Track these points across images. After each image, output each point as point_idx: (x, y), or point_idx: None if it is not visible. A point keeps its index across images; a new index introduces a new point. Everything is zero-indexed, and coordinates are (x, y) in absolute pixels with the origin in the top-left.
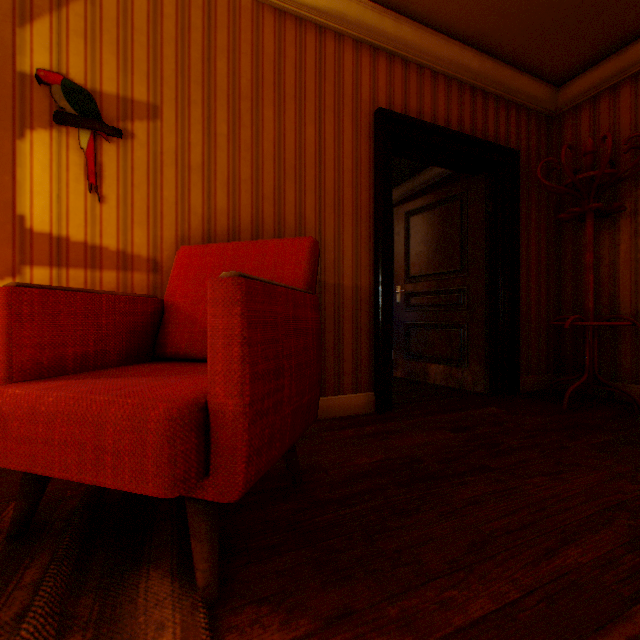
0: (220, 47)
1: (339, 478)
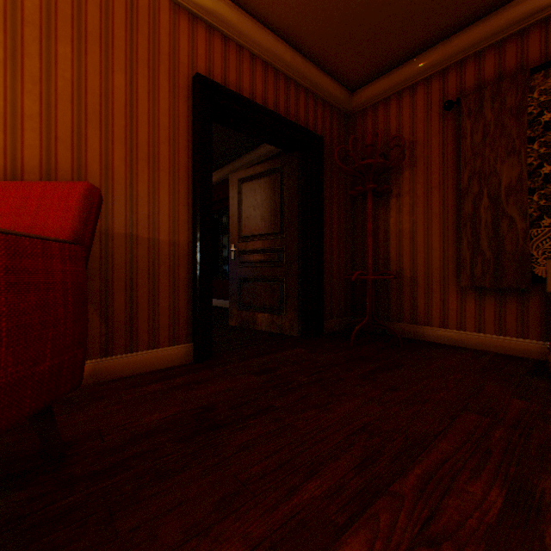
0: None
1: (114, 444)
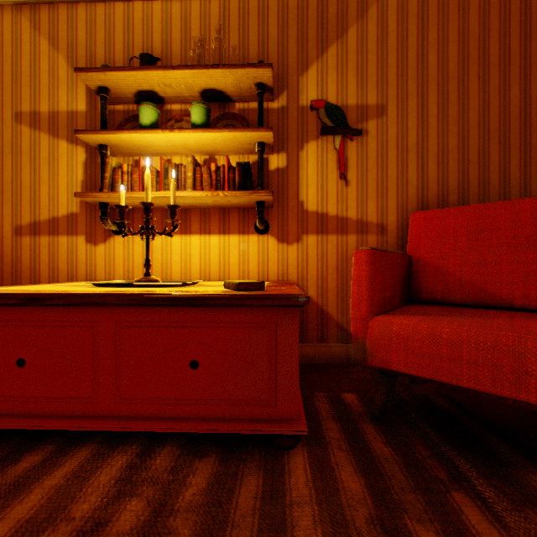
0: (430, 43)
1: None
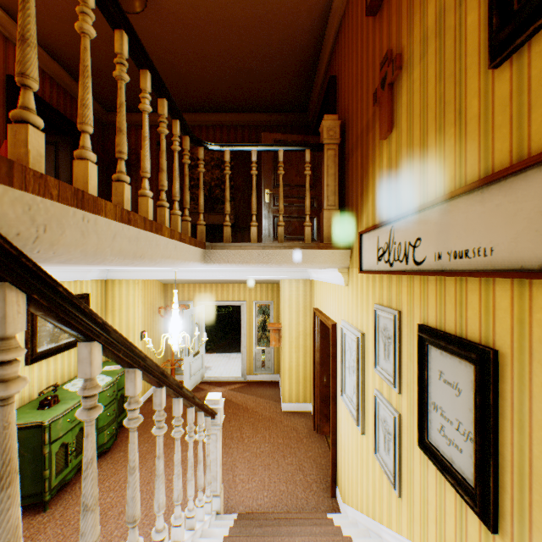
0: None
1: None
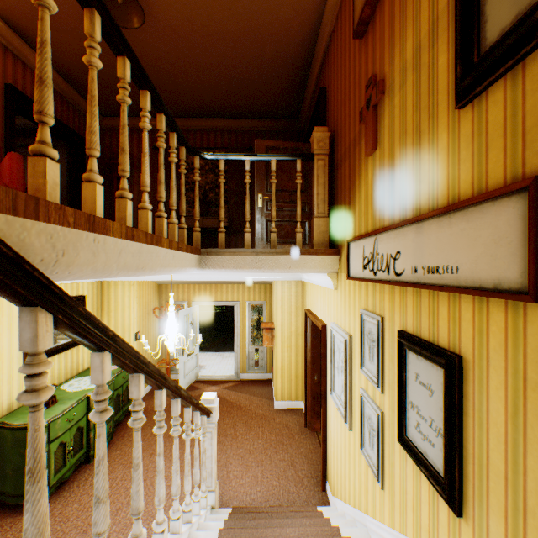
0: None
1: None
